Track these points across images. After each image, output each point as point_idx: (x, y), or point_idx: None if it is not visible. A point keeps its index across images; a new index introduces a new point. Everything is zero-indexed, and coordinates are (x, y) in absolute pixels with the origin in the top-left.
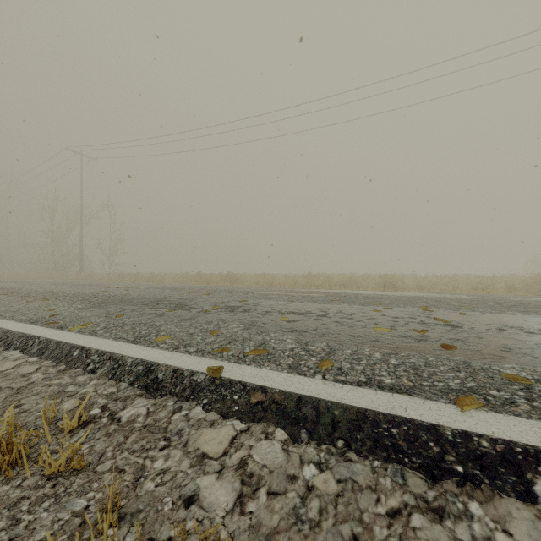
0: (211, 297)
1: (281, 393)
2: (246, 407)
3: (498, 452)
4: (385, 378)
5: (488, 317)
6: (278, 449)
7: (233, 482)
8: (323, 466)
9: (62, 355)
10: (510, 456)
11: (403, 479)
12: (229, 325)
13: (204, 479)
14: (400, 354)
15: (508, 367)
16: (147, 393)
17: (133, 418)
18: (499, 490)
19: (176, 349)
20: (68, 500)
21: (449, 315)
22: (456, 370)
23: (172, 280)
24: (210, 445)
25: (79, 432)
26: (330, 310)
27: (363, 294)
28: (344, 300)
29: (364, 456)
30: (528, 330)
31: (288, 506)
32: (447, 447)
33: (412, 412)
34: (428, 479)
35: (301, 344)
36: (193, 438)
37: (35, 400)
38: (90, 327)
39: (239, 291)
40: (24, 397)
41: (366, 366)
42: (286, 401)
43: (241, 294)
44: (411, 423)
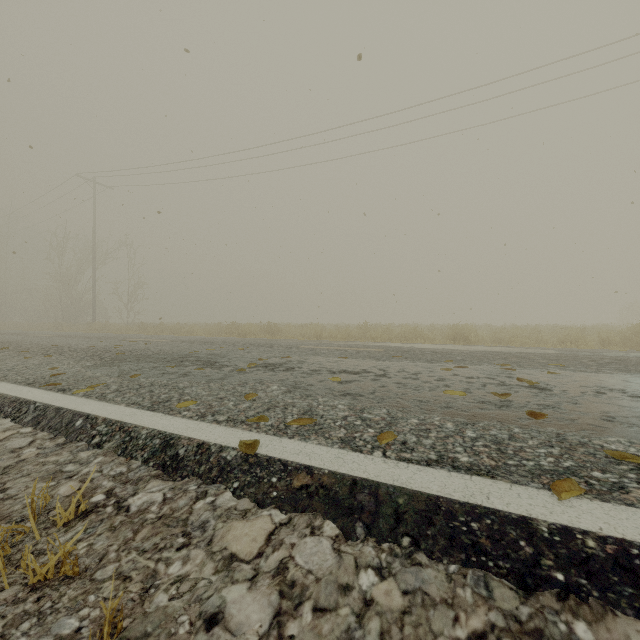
0: (247, 352)
1: (330, 475)
2: (287, 493)
3: (608, 555)
4: (460, 455)
5: (582, 377)
6: (327, 548)
7: (269, 594)
8: (384, 571)
9: (63, 425)
10: (624, 560)
11: (488, 590)
12: (268, 388)
13: (232, 590)
14: (477, 424)
15: (612, 441)
16: (164, 474)
17: (145, 507)
18: (612, 606)
19: (202, 418)
20: (54, 620)
21: (534, 375)
22: (548, 445)
23: (202, 331)
24: (240, 543)
25: (77, 525)
26: (391, 369)
27: (429, 349)
28: (407, 356)
29: (437, 559)
30: (633, 394)
31: (340, 628)
32: (543, 547)
33: (496, 500)
34: (520, 590)
35: (355, 411)
36: (219, 533)
37: (24, 483)
38: (99, 390)
39: (281, 345)
40: (10, 479)
41: (436, 439)
42: (337, 485)
43: (283, 349)
44: (495, 515)
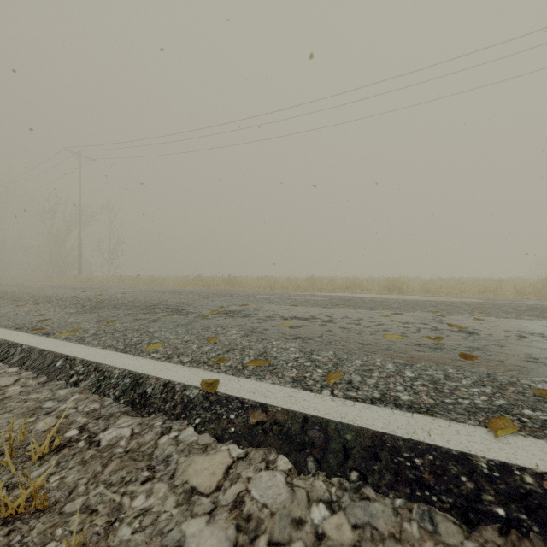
0: (210, 300)
1: (283, 412)
2: (244, 429)
3: (546, 491)
4: (401, 394)
5: (504, 322)
6: (281, 482)
7: (226, 528)
8: (334, 505)
9: (45, 365)
10: None
11: (433, 525)
12: (228, 332)
13: (192, 524)
14: (415, 365)
15: (538, 380)
16: (133, 410)
17: (114, 442)
18: None
19: (168, 359)
20: None
21: (462, 321)
22: (480, 384)
23: (172, 283)
24: (200, 477)
25: (50, 459)
26: (336, 315)
27: (368, 298)
28: (349, 304)
29: (383, 493)
30: None
31: None
32: (483, 483)
33: (437, 437)
34: (463, 525)
35: (305, 353)
36: (181, 467)
37: (6, 418)
38: (79, 334)
39: (240, 294)
40: None
41: (379, 379)
42: (289, 421)
43: (242, 298)
44: (437, 451)
